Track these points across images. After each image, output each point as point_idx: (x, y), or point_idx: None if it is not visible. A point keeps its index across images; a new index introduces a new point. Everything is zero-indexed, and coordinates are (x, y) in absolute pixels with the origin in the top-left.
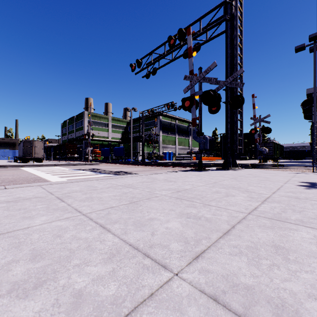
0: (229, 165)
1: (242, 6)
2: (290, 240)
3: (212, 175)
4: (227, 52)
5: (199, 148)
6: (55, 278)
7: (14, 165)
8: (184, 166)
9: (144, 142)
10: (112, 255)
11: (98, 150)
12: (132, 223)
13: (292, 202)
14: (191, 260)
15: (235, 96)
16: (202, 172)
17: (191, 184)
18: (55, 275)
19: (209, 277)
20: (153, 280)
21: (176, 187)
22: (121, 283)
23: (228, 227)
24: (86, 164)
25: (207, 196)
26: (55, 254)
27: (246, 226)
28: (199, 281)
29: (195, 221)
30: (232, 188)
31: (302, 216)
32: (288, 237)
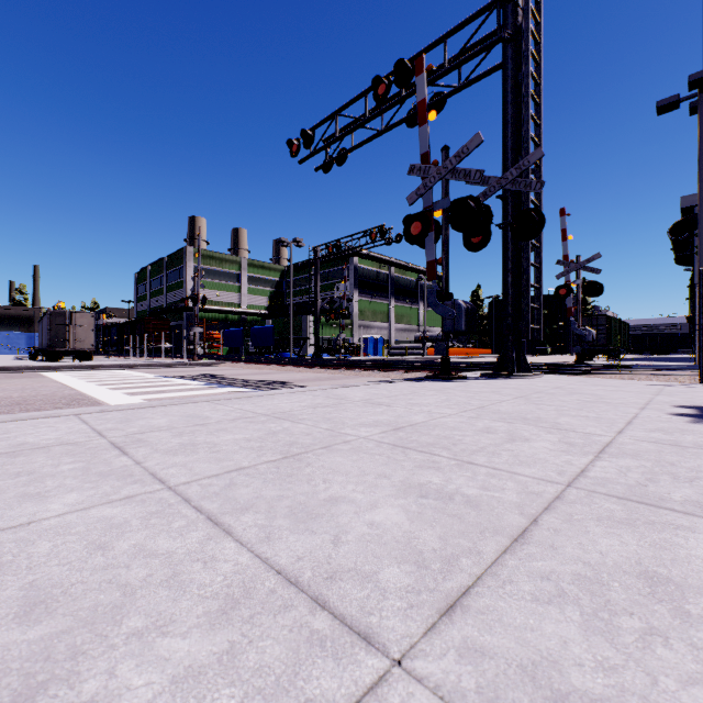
0: (509, 366)
1: (541, 8)
2: (681, 558)
3: (474, 389)
4: (505, 112)
5: (443, 328)
6: (74, 674)
7: (28, 367)
8: (408, 368)
9: (319, 315)
10: (232, 602)
11: (217, 334)
12: (288, 511)
13: (668, 455)
14: (437, 617)
15: (524, 212)
16: (451, 383)
17: (426, 412)
18: (75, 666)
19: (485, 672)
20: (336, 680)
21: (392, 418)
22: (250, 690)
23: (521, 521)
24: (189, 364)
25: (465, 442)
26: (84, 599)
27: (566, 518)
28: (461, 685)
29: (440, 506)
30: (521, 421)
31: (699, 491)
32: (675, 548)
